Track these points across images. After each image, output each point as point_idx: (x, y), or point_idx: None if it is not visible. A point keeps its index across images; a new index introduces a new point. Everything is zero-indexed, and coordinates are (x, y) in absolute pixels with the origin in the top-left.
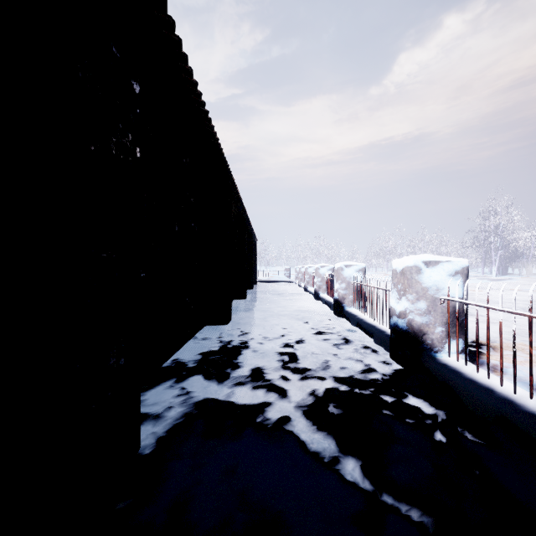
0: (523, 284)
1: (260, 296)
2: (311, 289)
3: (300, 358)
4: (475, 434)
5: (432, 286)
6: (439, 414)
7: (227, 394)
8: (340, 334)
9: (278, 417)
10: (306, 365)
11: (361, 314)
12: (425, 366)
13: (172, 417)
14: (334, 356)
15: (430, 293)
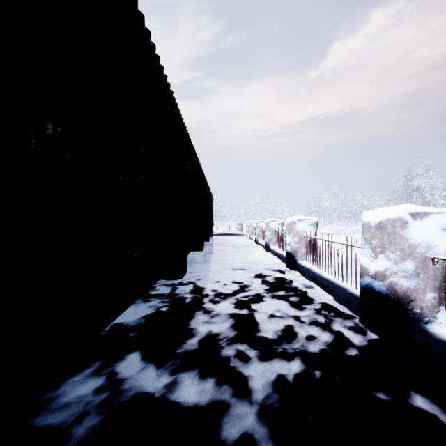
0: None
1: (215, 247)
2: (261, 241)
3: (258, 324)
4: None
5: (422, 242)
6: None
7: (167, 387)
8: (297, 290)
9: (235, 439)
10: (266, 334)
11: (315, 268)
12: (415, 341)
13: (78, 439)
14: (296, 320)
15: (419, 251)
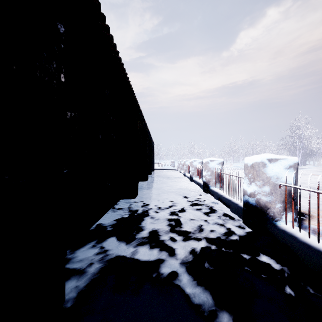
0: (317, 171)
1: (156, 178)
2: (187, 174)
3: (182, 223)
4: (315, 288)
5: (274, 175)
6: (284, 270)
7: (132, 253)
8: (208, 205)
9: (168, 272)
10: (187, 229)
11: (220, 191)
12: (269, 231)
13: (91, 272)
14: (205, 222)
15: (272, 180)
